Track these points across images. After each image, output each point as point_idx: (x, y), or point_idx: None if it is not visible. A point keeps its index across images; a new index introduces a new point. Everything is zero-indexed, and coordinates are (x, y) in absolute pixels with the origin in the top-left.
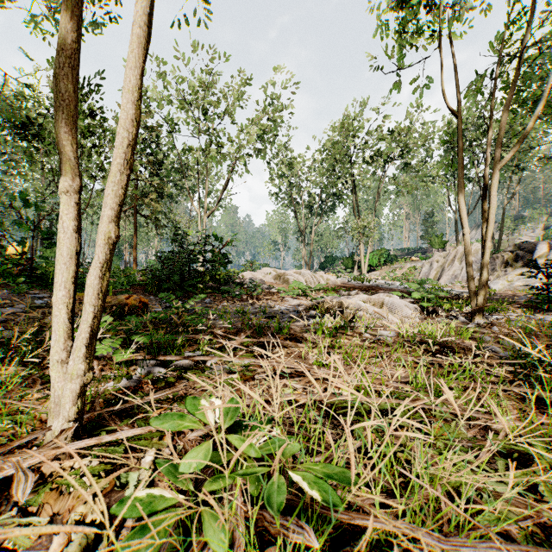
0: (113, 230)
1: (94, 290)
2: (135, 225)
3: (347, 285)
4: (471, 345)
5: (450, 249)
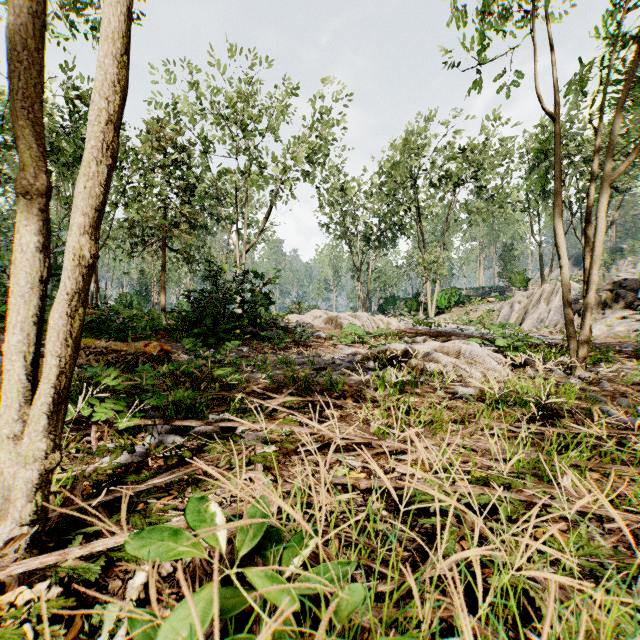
0: (87, 246)
1: (59, 333)
2: (164, 261)
3: (411, 331)
4: (577, 406)
5: (533, 288)
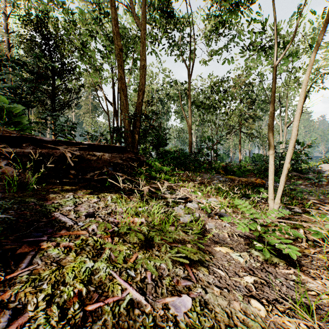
0: (289, 165)
1: (283, 181)
2: (240, 138)
3: None
4: None
5: None
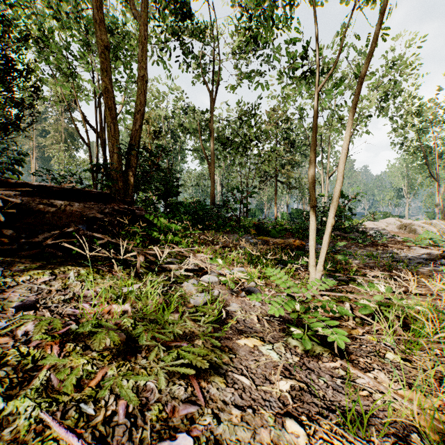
0: (333, 221)
1: (327, 242)
2: (276, 189)
3: None
4: None
5: None
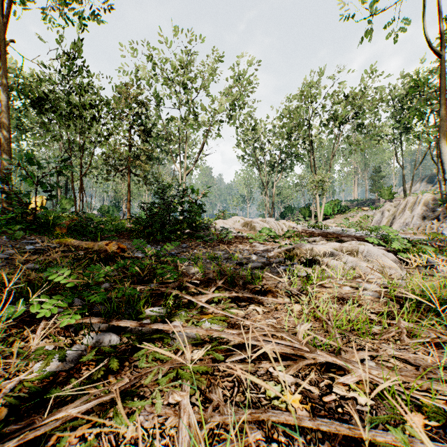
0: None
1: None
2: (129, 182)
3: (307, 232)
4: None
5: (396, 200)
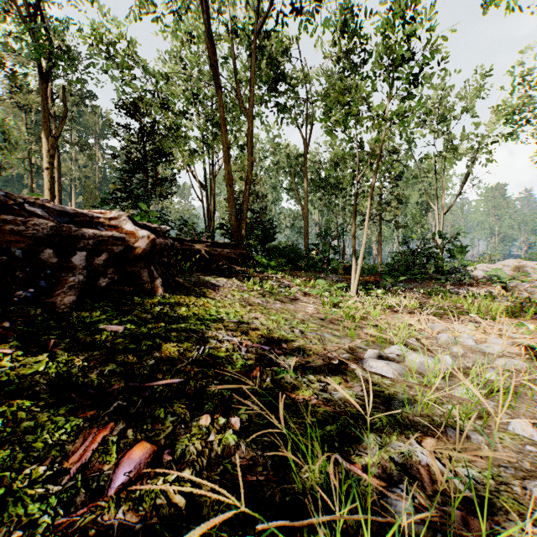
0: (362, 258)
1: (359, 270)
2: (380, 229)
3: None
4: None
5: None
